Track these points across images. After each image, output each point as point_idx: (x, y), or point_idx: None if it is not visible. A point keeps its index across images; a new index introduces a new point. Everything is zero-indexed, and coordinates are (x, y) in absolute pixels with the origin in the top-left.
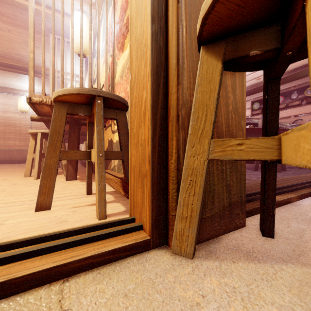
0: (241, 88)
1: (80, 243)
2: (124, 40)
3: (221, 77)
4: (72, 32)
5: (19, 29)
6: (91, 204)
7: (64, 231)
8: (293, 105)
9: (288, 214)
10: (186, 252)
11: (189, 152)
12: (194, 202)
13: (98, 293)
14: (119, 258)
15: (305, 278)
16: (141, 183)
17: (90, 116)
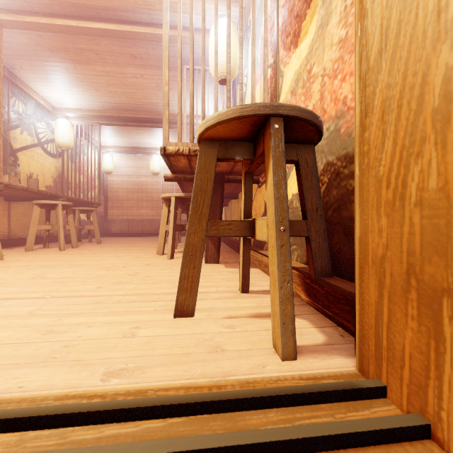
0: None
1: (279, 450)
2: (300, 24)
3: None
4: (216, 42)
5: (151, 71)
6: (254, 314)
7: (234, 395)
8: None
9: None
10: None
11: None
12: None
13: None
14: None
15: None
16: (418, 307)
17: (252, 160)
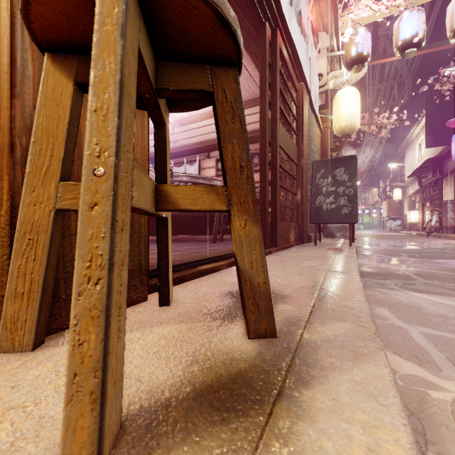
0: (141, 129)
1: None
2: None
3: (75, 103)
4: None
5: None
6: None
7: None
8: (255, 170)
9: (207, 281)
10: (22, 345)
11: (28, 198)
12: (35, 270)
13: None
14: None
15: (169, 333)
16: None
17: None
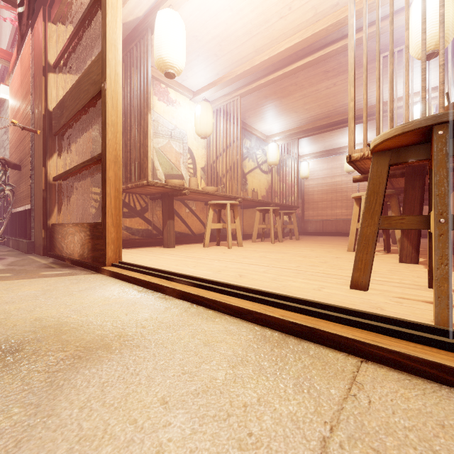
0: None
1: (388, 333)
2: None
3: None
4: (406, 37)
5: (343, 76)
6: (431, 301)
7: (371, 313)
8: None
9: None
10: None
11: None
12: None
13: (399, 395)
14: (452, 384)
15: None
16: None
17: (429, 159)
